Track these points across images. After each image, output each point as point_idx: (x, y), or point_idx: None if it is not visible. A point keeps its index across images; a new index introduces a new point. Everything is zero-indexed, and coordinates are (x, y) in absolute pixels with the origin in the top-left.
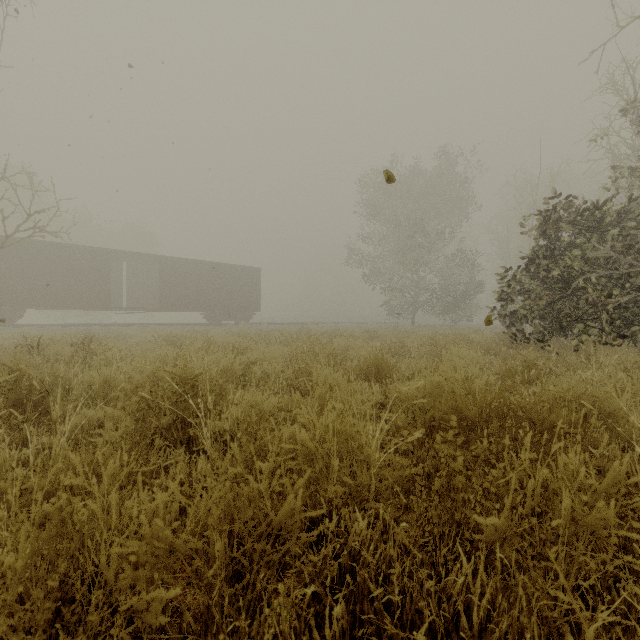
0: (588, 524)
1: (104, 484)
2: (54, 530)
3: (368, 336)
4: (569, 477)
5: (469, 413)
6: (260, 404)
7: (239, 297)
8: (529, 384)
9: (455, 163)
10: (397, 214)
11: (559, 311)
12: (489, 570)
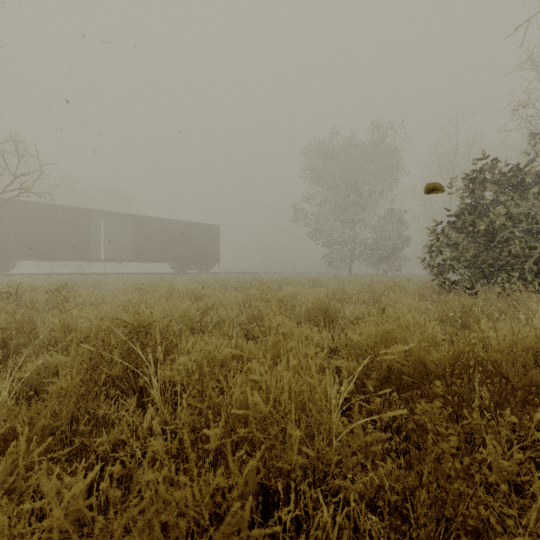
0: None
1: None
2: None
3: (313, 284)
4: None
5: (434, 368)
6: (212, 353)
7: (201, 250)
8: (465, 329)
9: (386, 135)
10: (336, 179)
11: (483, 262)
12: None
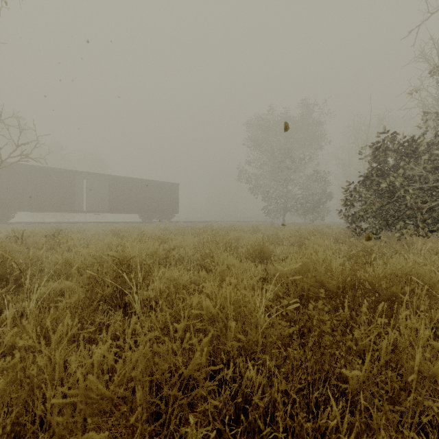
0: (431, 376)
1: (54, 343)
2: (9, 382)
3: (253, 230)
4: (413, 338)
5: (330, 286)
6: (177, 279)
7: (164, 203)
8: (367, 264)
9: (313, 111)
10: (273, 146)
11: (386, 213)
12: (355, 413)
